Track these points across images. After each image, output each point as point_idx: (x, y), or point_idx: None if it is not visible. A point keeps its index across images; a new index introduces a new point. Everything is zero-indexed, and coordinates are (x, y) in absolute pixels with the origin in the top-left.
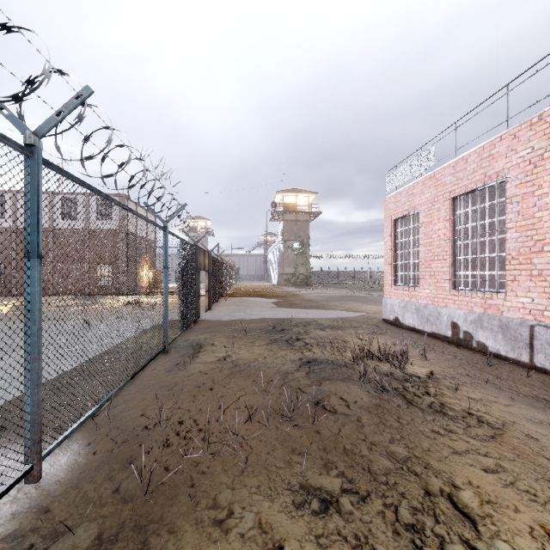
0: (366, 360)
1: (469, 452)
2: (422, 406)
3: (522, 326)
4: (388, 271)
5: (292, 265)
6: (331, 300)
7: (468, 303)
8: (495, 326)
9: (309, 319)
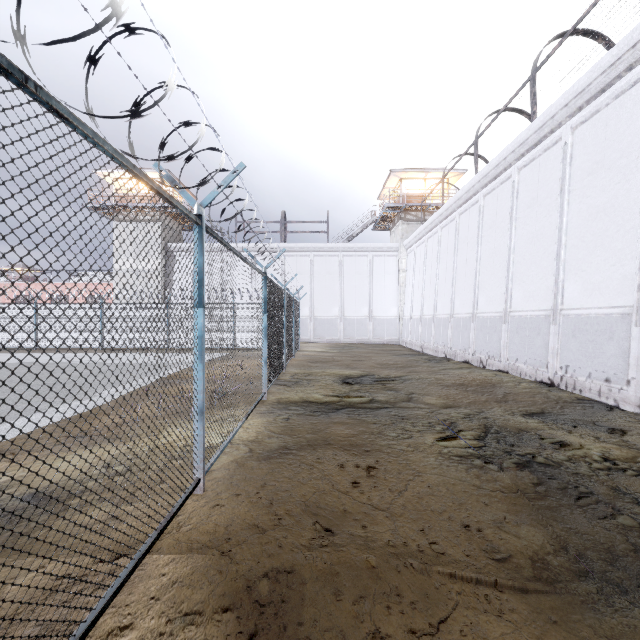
0: None
1: None
2: None
3: None
4: None
5: None
6: None
7: None
8: None
9: None
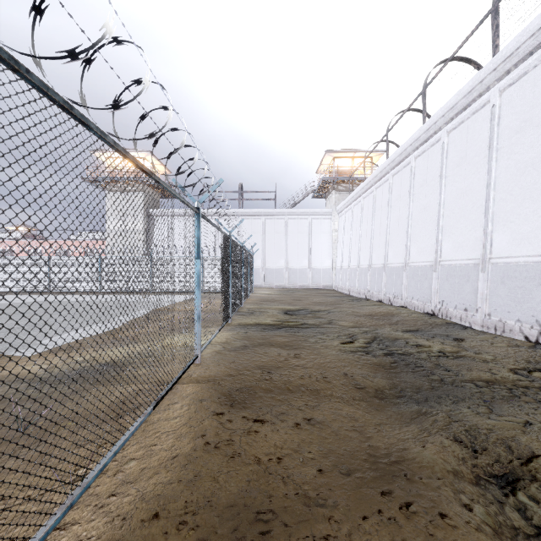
0: None
1: None
2: None
3: None
4: None
5: None
6: None
7: None
8: None
9: None
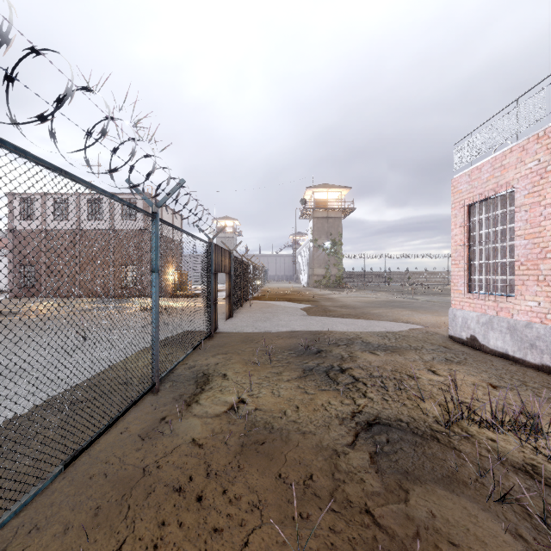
0: (466, 424)
1: None
2: None
3: None
4: (457, 274)
5: (323, 265)
6: (371, 306)
7: None
8: None
9: (351, 333)
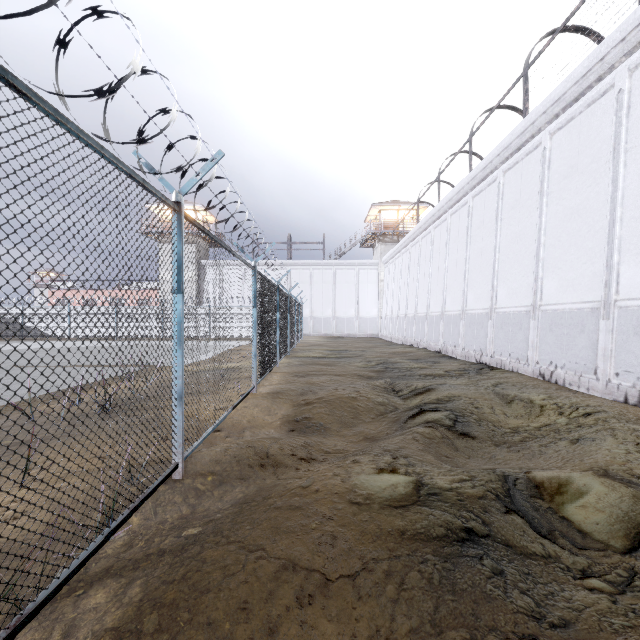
0: None
1: None
2: None
3: None
4: None
5: None
6: None
7: None
8: None
9: None
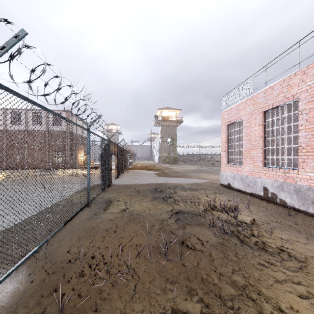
0: (212, 211)
1: (287, 281)
2: (250, 245)
3: (309, 190)
4: (223, 156)
5: (166, 151)
6: (189, 172)
7: (274, 175)
8: (291, 190)
9: (177, 184)
